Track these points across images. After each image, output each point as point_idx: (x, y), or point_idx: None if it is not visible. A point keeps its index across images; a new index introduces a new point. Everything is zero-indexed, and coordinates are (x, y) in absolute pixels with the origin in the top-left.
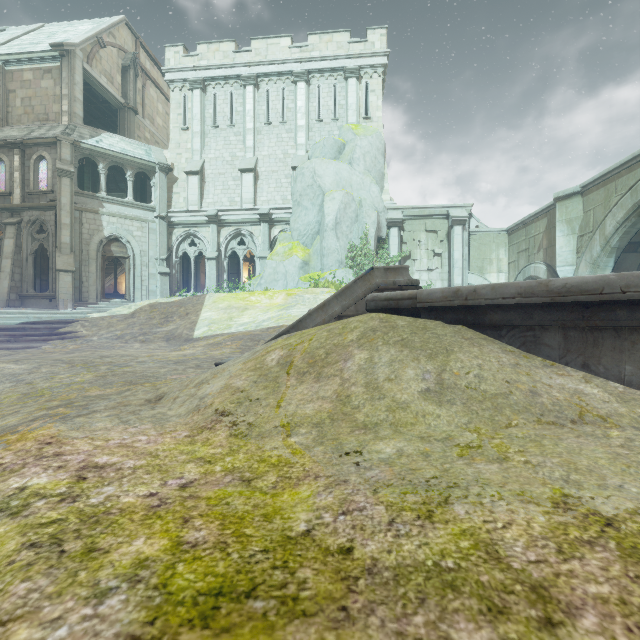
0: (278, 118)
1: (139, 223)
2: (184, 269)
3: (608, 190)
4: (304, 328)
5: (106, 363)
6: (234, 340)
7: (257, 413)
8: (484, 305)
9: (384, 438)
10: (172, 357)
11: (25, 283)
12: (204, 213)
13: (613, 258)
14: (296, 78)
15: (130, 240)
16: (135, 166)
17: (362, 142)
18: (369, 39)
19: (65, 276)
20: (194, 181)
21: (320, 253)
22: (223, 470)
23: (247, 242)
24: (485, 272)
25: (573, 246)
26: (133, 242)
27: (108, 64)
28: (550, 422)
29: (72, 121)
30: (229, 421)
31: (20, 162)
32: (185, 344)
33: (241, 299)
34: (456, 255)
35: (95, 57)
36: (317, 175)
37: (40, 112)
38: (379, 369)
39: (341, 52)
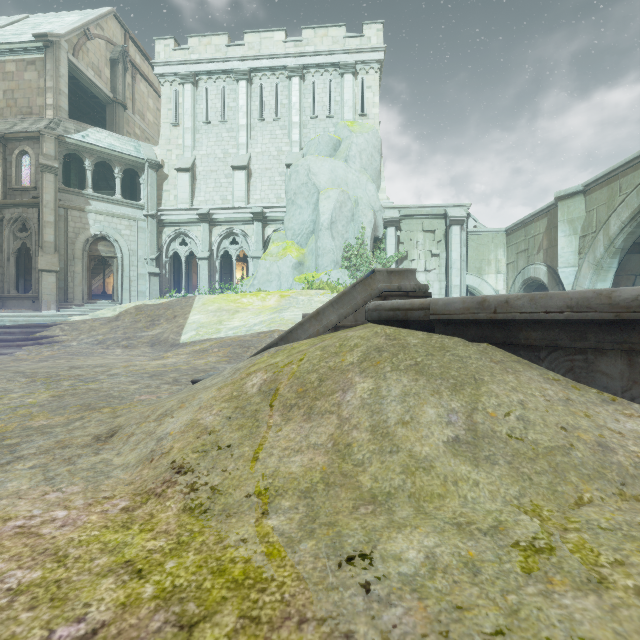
0: (272, 114)
1: (127, 221)
2: (175, 269)
3: (612, 189)
4: (295, 340)
5: (72, 377)
6: (222, 347)
7: (225, 470)
8: (519, 320)
9: (403, 525)
10: (150, 368)
11: (7, 283)
12: (195, 211)
13: (617, 259)
14: (290, 73)
15: (118, 239)
16: (123, 162)
17: (358, 139)
18: (365, 34)
19: (49, 276)
20: (185, 178)
21: (315, 253)
22: (155, 596)
23: (240, 241)
24: (483, 273)
25: (575, 247)
26: (121, 241)
27: (96, 57)
28: (638, 497)
29: (57, 115)
30: (186, 483)
31: (1, 157)
32: (171, 350)
33: (232, 301)
34: (454, 256)
35: (82, 49)
36: (312, 173)
37: (23, 105)
38: (389, 406)
39: (336, 47)
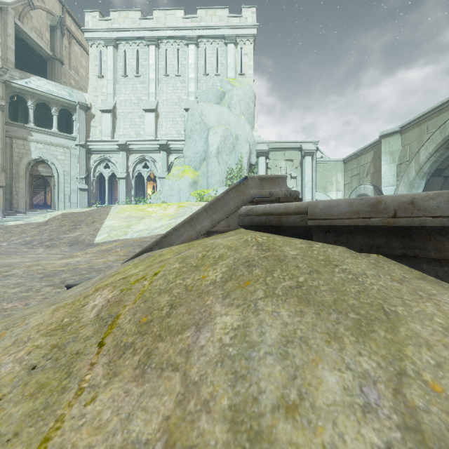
0: (174, 71)
1: (62, 149)
2: (101, 186)
3: (421, 129)
4: (169, 245)
5: None
6: (124, 247)
7: None
8: (431, 226)
9: None
10: (50, 267)
11: None
12: (116, 143)
13: (424, 180)
14: (188, 41)
15: (55, 162)
16: (59, 104)
17: (238, 91)
18: (243, 15)
19: None
20: (108, 117)
21: (206, 175)
22: None
23: (150, 166)
24: (327, 191)
25: (394, 171)
26: (57, 164)
27: (38, 23)
28: None
29: (5, 65)
30: None
31: None
32: (86, 249)
33: (140, 210)
34: (307, 178)
35: (26, 16)
36: (204, 115)
37: None
38: (261, 366)
39: (222, 23)
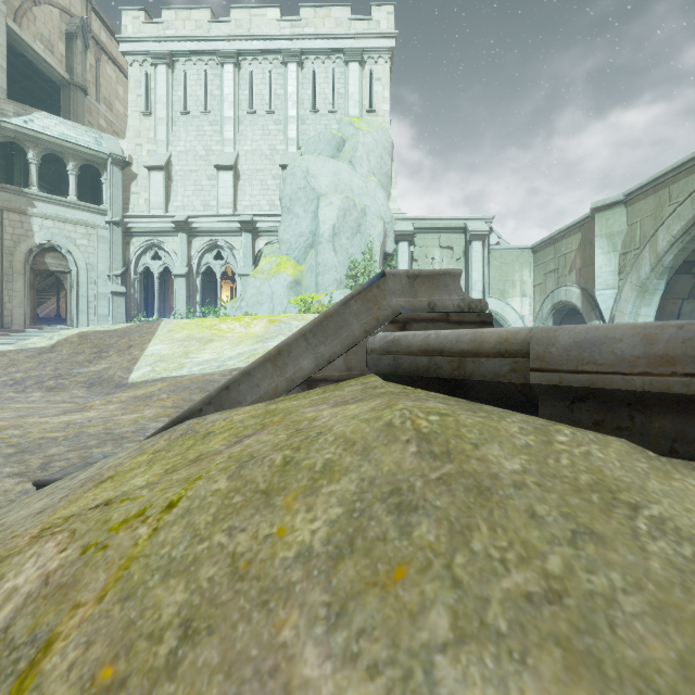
0: (264, 106)
1: (85, 229)
2: (149, 288)
3: (660, 198)
4: (234, 404)
5: None
6: (174, 391)
7: None
8: None
9: None
10: (36, 432)
11: None
12: (170, 219)
13: (664, 280)
14: (286, 58)
15: (72, 250)
16: (79, 156)
17: (365, 138)
18: (374, 17)
19: None
20: (158, 179)
21: (314, 270)
22: None
23: (225, 256)
24: (507, 296)
25: (614, 266)
26: (76, 253)
27: (46, 27)
28: None
29: None
30: None
31: None
32: (114, 392)
33: (207, 327)
34: (475, 276)
35: (26, 15)
36: (311, 175)
37: None
38: None
39: (340, 30)
